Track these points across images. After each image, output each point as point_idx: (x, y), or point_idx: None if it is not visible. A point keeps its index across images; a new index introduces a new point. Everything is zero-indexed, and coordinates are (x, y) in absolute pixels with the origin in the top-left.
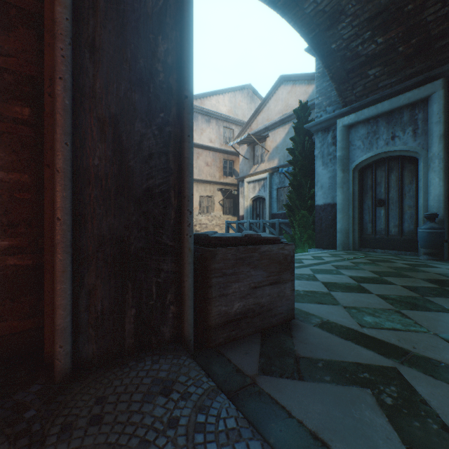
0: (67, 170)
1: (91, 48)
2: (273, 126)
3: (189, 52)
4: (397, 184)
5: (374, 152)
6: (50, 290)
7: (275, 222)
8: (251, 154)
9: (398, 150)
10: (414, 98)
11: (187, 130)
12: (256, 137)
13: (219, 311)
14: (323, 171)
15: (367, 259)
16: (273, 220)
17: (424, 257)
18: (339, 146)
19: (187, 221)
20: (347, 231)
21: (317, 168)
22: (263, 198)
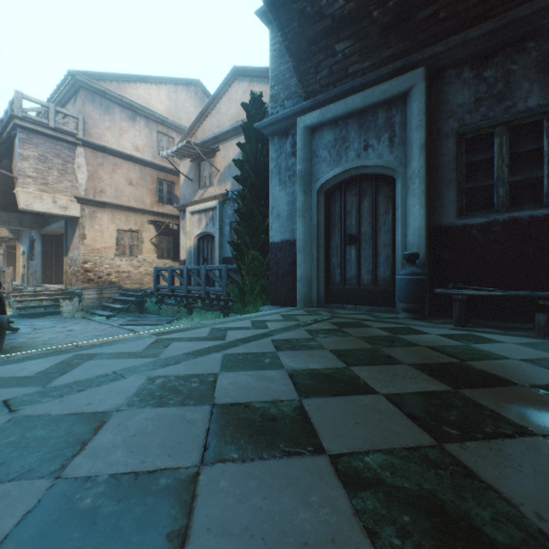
0: None
1: None
2: (225, 136)
3: None
4: (371, 213)
5: (344, 167)
6: None
7: (222, 269)
8: (196, 174)
9: (372, 165)
10: (392, 92)
11: None
12: (202, 149)
13: None
14: (281, 193)
15: (332, 323)
16: (219, 266)
17: (403, 314)
18: (300, 157)
19: None
20: (310, 280)
21: (273, 188)
22: (212, 236)
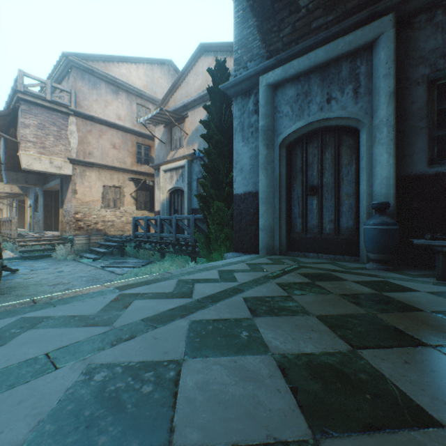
0: None
1: None
2: (192, 104)
3: None
4: (333, 164)
5: (306, 121)
6: None
7: (190, 218)
8: (168, 137)
9: (335, 117)
10: (357, 42)
11: None
12: (173, 116)
13: None
14: (244, 149)
15: (302, 275)
16: (187, 216)
17: (373, 265)
18: (263, 113)
19: None
20: (272, 229)
21: (236, 144)
22: (182, 191)
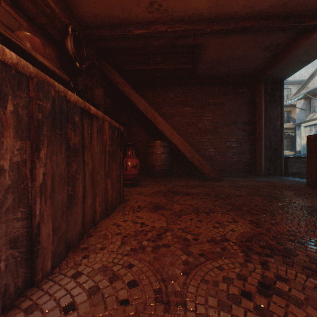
0: (263, 146)
1: (266, 127)
2: None
3: (283, 122)
4: None
5: None
6: (257, 164)
7: None
8: (307, 106)
9: None
10: None
11: (282, 136)
12: (312, 94)
13: (290, 171)
14: None
15: None
16: None
17: None
18: None
19: (282, 153)
20: None
21: None
22: None
